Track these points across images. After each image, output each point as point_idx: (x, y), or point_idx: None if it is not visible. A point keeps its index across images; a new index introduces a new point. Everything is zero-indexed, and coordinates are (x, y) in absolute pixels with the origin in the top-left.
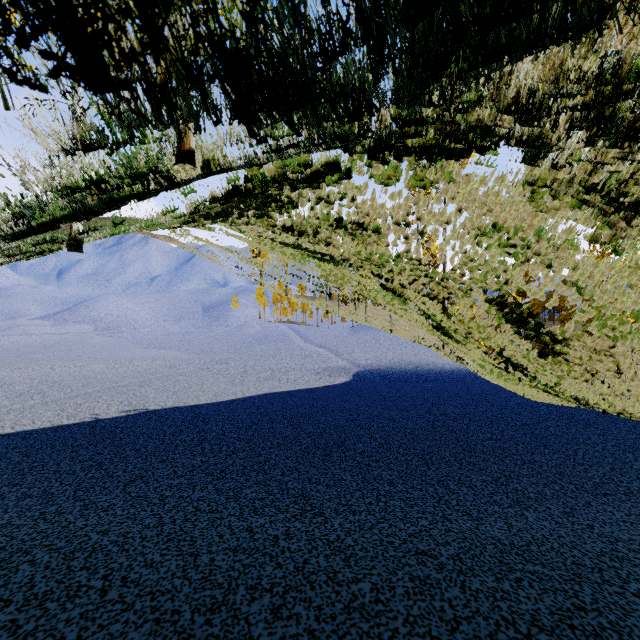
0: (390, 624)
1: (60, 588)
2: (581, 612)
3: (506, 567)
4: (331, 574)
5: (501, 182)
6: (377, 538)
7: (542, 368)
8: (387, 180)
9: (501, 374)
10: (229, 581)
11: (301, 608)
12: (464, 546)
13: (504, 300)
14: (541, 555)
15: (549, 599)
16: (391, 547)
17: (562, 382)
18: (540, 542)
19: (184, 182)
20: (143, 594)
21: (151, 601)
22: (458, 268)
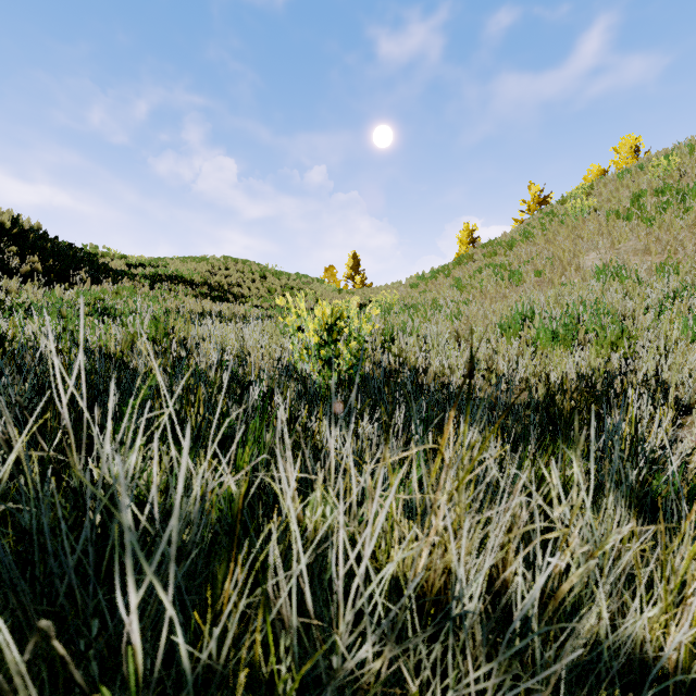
0: None
1: None
2: None
3: None
4: None
5: None
6: None
7: None
8: None
9: None
10: None
11: None
12: None
13: None
14: None
15: None
16: None
17: None
18: None
19: None
20: None
21: None
22: None
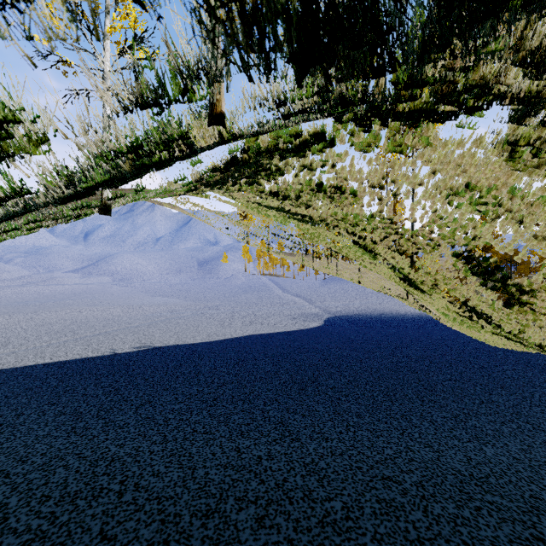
0: (359, 539)
1: (87, 489)
2: (539, 542)
3: (466, 496)
4: (307, 492)
5: (479, 144)
6: (347, 463)
7: (507, 317)
8: (366, 147)
9: (464, 322)
10: (221, 492)
11: (281, 519)
12: (426, 475)
13: (471, 254)
14: (499, 487)
15: (508, 528)
16: (359, 472)
17: (526, 330)
18: (498, 475)
19: (200, 150)
20: (151, 498)
21: (158, 504)
22: (427, 226)
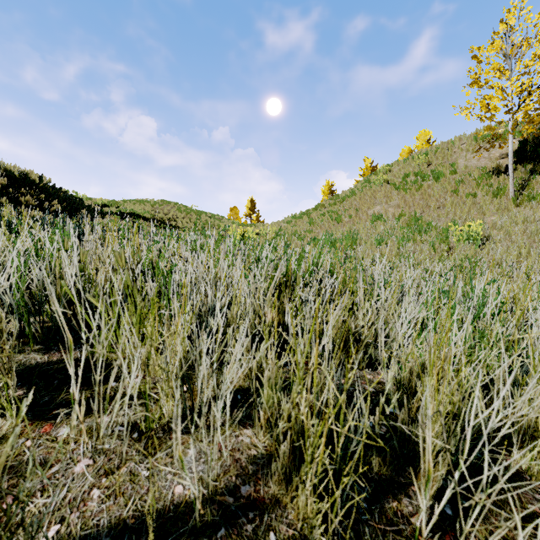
0: None
1: None
2: None
3: None
4: None
5: None
6: None
7: None
8: None
9: None
10: None
11: None
12: None
13: None
14: None
15: None
16: None
17: None
18: None
19: None
20: None
21: None
22: None
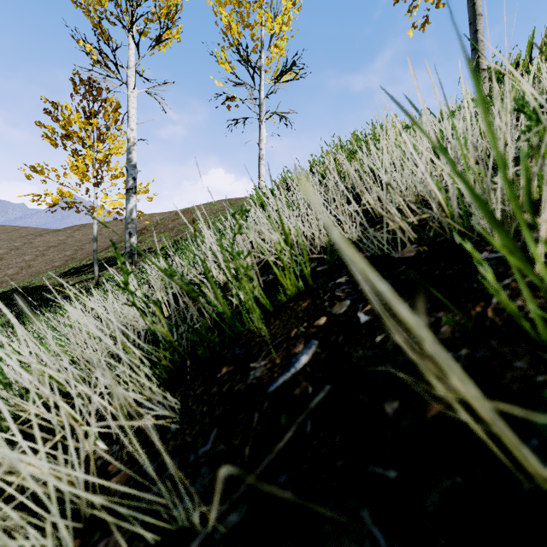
0: None
1: None
2: None
3: None
4: None
5: None
6: None
7: None
8: None
9: None
10: None
11: None
12: None
13: None
14: None
15: None
16: None
17: None
18: None
19: None
20: None
21: None
22: None
